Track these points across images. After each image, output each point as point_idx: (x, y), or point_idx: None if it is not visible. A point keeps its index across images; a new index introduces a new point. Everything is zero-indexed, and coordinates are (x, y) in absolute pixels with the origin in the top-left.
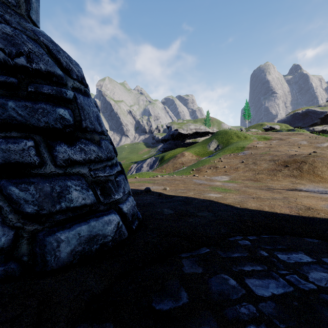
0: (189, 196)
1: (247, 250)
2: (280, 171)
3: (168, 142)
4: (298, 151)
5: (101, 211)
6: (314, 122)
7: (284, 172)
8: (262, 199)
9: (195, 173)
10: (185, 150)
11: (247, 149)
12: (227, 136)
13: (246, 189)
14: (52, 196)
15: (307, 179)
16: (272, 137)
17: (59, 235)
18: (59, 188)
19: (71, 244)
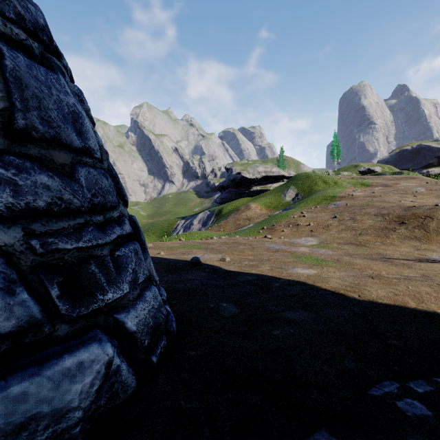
0: (263, 273)
1: None
2: (394, 230)
3: (227, 190)
4: (415, 201)
5: (58, 340)
6: (429, 163)
7: (401, 232)
8: (387, 279)
9: (267, 233)
10: (252, 201)
11: (339, 199)
12: (310, 181)
13: (351, 260)
14: None
15: (438, 242)
16: (373, 183)
17: None
18: None
19: None
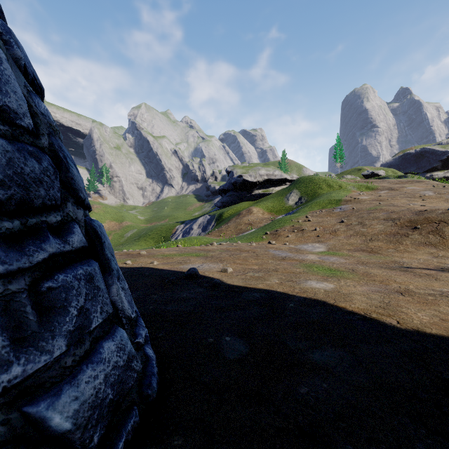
0: (272, 289)
1: None
2: (407, 236)
3: (228, 193)
4: (425, 205)
5: None
6: (432, 166)
7: (414, 238)
8: (420, 295)
9: (270, 239)
10: (253, 205)
11: (345, 203)
12: (314, 185)
13: (367, 270)
14: None
15: None
16: (379, 186)
17: None
18: None
19: None
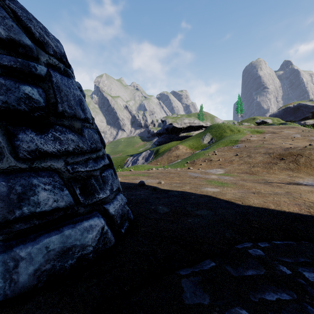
0: (185, 191)
1: (262, 264)
2: (276, 164)
3: (163, 135)
4: (292, 144)
5: (80, 214)
6: (305, 116)
7: (280, 165)
8: (263, 194)
9: (190, 166)
10: (180, 144)
11: (240, 142)
12: (221, 130)
13: (244, 183)
14: (9, 199)
15: (305, 172)
16: (265, 131)
17: (17, 251)
18: (21, 188)
19: (35, 262)
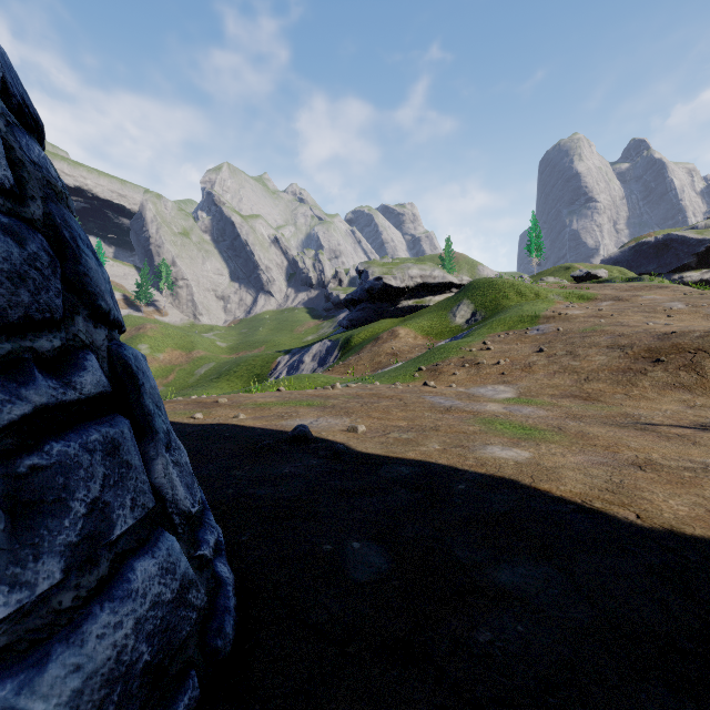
0: (430, 460)
1: None
2: (644, 373)
3: (360, 306)
4: (672, 324)
5: None
6: (683, 263)
7: (656, 376)
8: (671, 470)
9: (427, 378)
10: (400, 325)
11: (545, 320)
12: (495, 292)
13: (583, 428)
14: None
15: None
16: (598, 294)
17: None
18: None
19: None
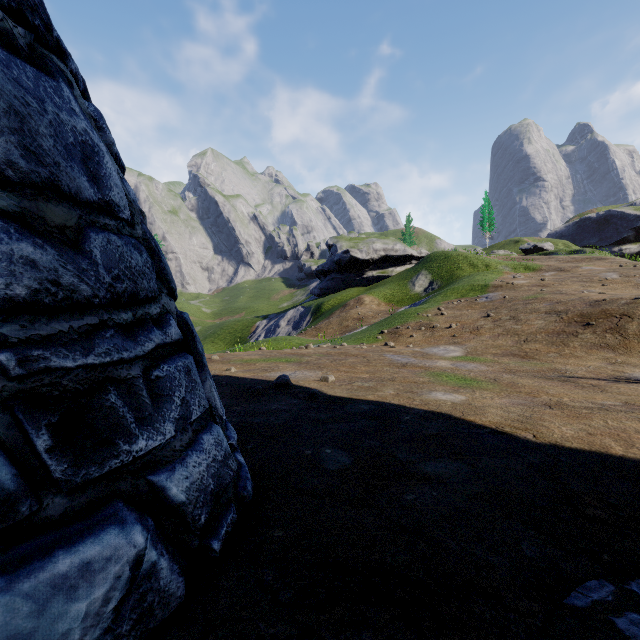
0: (385, 401)
1: None
2: (575, 335)
3: (330, 276)
4: (604, 293)
5: (48, 525)
6: (622, 237)
7: (585, 338)
8: (573, 409)
9: (388, 339)
10: (365, 293)
11: (493, 289)
12: (450, 264)
13: (514, 379)
14: None
15: None
16: (543, 266)
17: None
18: None
19: None
